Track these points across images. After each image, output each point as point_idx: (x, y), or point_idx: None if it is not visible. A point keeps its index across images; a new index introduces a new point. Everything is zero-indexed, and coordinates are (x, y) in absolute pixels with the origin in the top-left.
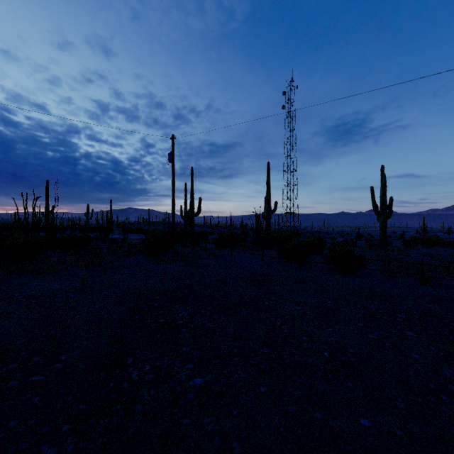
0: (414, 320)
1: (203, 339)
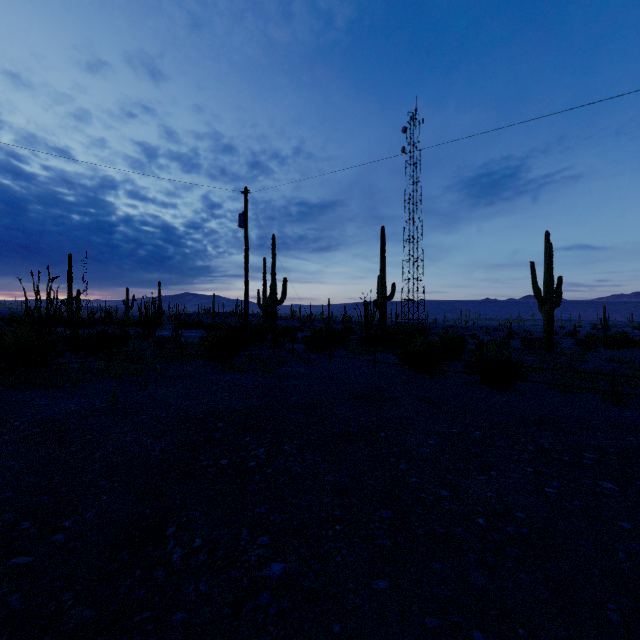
0: (612, 462)
1: (287, 493)
